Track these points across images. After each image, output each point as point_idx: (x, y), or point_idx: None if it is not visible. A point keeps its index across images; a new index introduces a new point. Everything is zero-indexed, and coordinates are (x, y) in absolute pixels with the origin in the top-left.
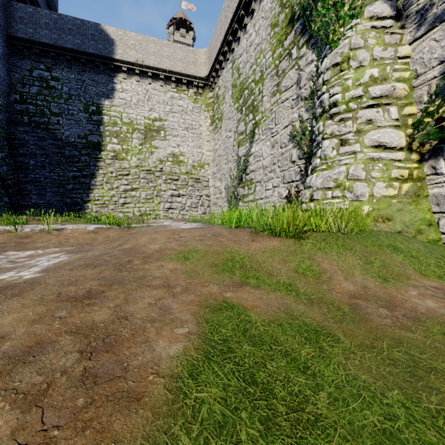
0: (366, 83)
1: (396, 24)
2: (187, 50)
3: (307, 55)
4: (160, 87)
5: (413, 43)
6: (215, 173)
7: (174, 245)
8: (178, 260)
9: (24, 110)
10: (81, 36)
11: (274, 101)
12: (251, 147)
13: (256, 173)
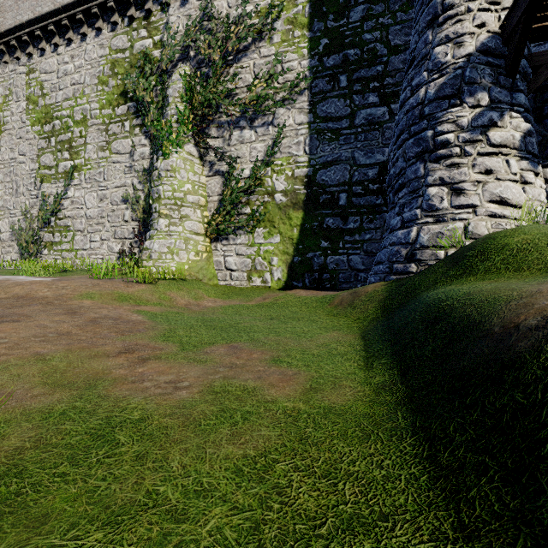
0: (186, 191)
1: (200, 162)
2: None
3: (141, 137)
4: None
5: (208, 177)
6: None
7: (66, 291)
8: (87, 299)
9: None
10: None
11: (104, 157)
12: (67, 189)
13: (76, 221)
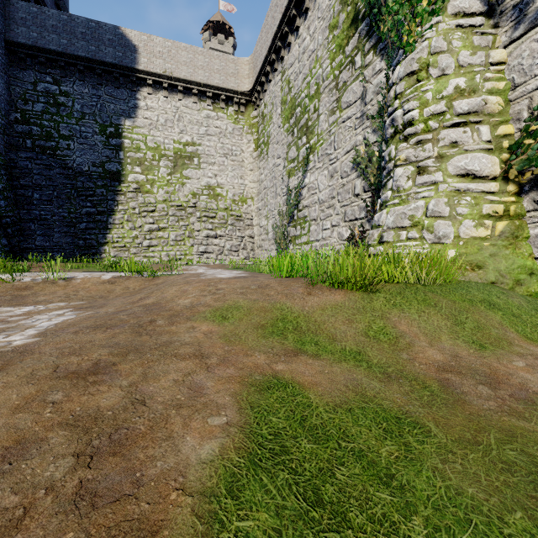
0: (450, 95)
1: (488, 22)
2: (226, 59)
3: (374, 63)
4: (193, 105)
5: (509, 46)
6: (261, 209)
7: (209, 299)
8: (214, 320)
9: (27, 132)
10: (97, 42)
11: (334, 121)
12: (304, 177)
13: (311, 209)
